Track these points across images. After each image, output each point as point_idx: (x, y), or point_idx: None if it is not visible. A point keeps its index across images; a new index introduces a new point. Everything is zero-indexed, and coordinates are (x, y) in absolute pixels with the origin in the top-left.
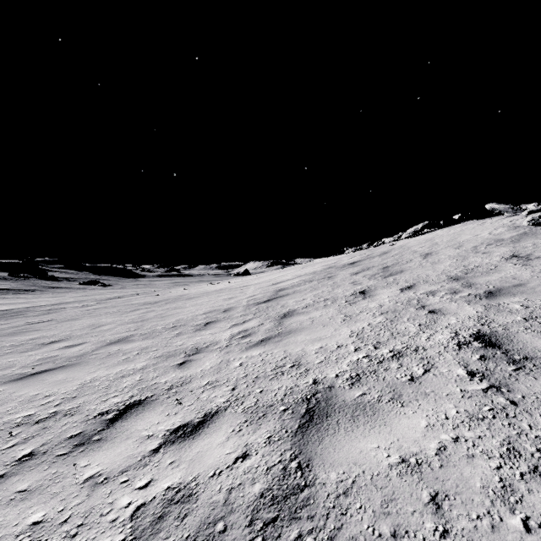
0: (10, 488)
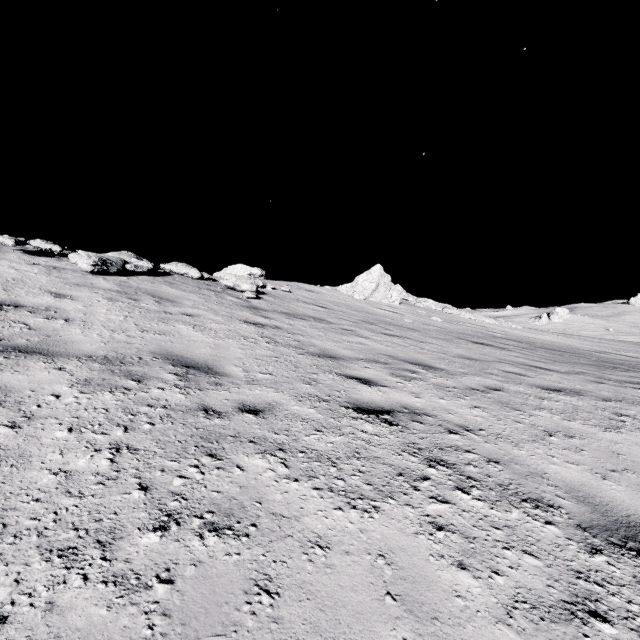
0: None
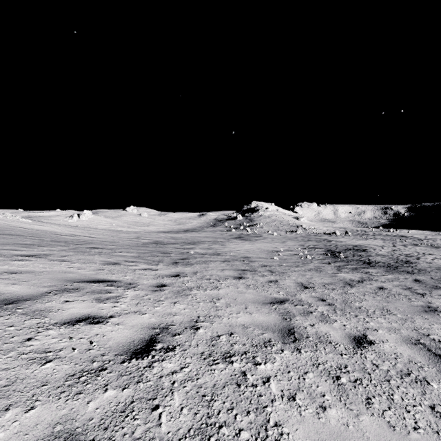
0: (183, 317)
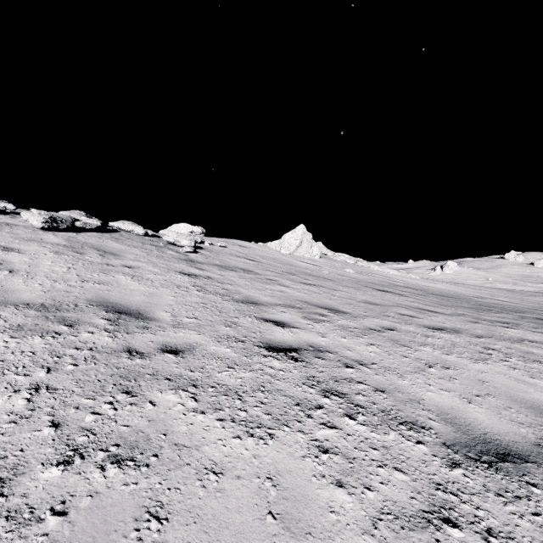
0: None
